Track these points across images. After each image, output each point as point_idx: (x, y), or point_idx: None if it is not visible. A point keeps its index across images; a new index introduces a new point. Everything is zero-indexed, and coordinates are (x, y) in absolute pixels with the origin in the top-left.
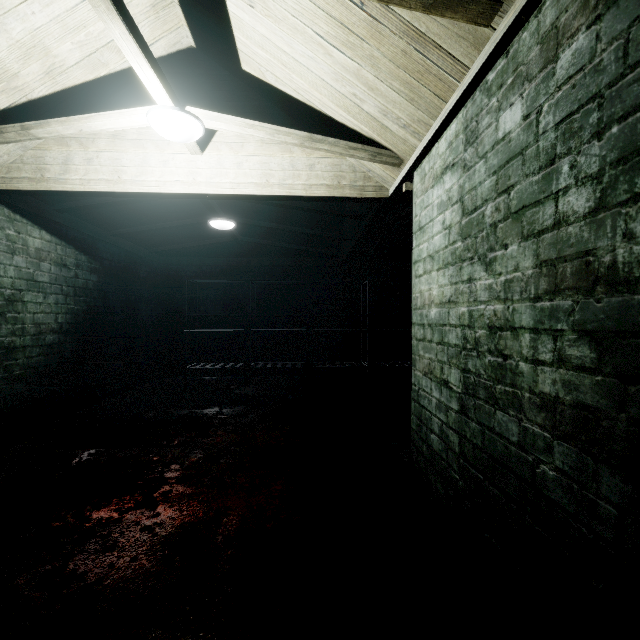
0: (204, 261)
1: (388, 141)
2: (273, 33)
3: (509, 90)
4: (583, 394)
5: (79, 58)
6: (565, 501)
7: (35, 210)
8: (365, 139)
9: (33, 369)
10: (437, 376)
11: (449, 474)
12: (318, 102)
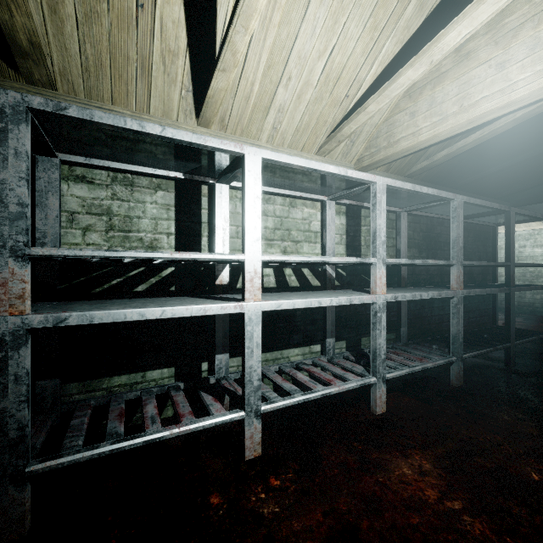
0: None
1: None
2: None
3: None
4: None
5: None
6: None
7: None
8: None
9: None
10: None
11: None
12: None
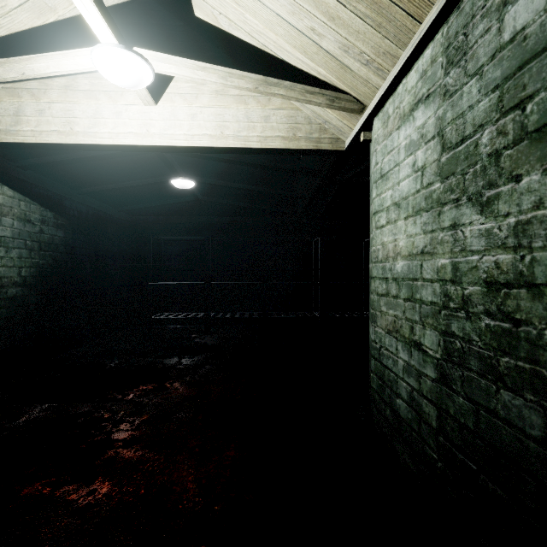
0: (169, 219)
1: (347, 84)
2: None
3: None
4: None
5: None
6: None
7: None
8: (322, 84)
9: None
10: (405, 336)
11: (422, 449)
12: (273, 45)
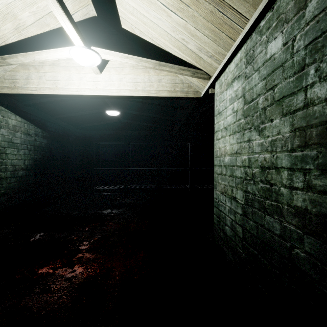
0: (104, 132)
1: (201, 65)
2: (138, 5)
3: (274, 30)
4: (325, 208)
5: (33, 21)
6: (312, 272)
7: (12, 105)
8: (189, 65)
9: (11, 189)
10: (229, 194)
11: (236, 249)
12: (163, 44)
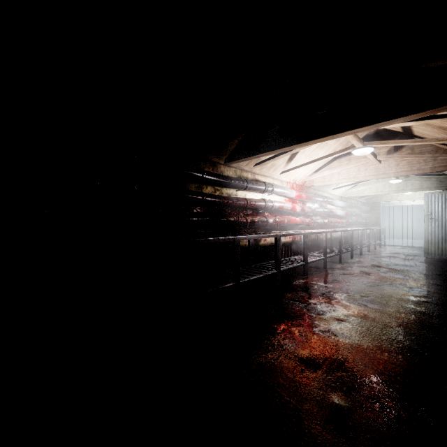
0: (401, 207)
1: None
2: None
3: None
4: None
5: None
6: None
7: None
8: None
9: None
10: None
11: None
12: None
